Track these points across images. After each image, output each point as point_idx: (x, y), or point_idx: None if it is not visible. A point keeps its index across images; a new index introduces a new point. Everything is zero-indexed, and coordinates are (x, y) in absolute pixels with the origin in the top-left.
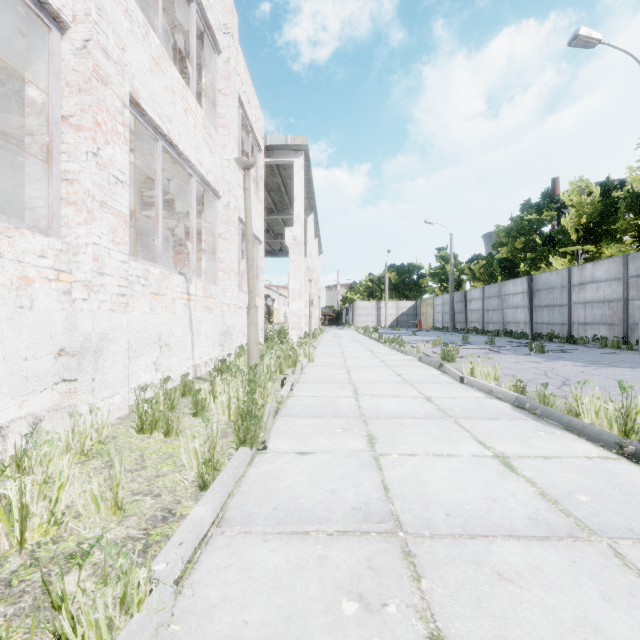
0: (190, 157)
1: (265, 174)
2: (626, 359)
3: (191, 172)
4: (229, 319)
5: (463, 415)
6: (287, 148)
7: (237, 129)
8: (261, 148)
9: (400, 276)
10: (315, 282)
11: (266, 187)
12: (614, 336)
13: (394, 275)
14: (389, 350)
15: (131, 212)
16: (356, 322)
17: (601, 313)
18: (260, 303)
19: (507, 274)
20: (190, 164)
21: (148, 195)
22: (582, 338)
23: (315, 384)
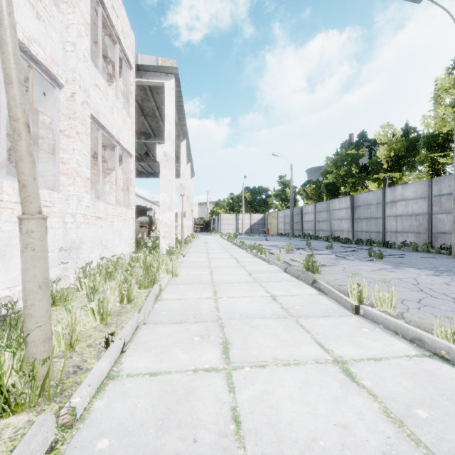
0: None
1: (140, 98)
2: (453, 264)
3: None
4: (74, 231)
5: None
6: (158, 70)
7: (89, 15)
8: (131, 65)
9: (253, 195)
10: (188, 198)
11: (142, 112)
12: (425, 242)
13: (249, 195)
14: (252, 257)
15: None
16: (221, 229)
17: (409, 224)
18: (130, 214)
19: (331, 195)
20: None
21: None
22: (395, 243)
23: (167, 327)
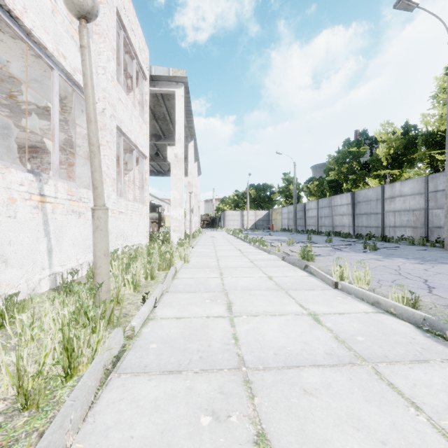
0: (45, 42)
1: (152, 104)
2: (442, 255)
3: (50, 63)
4: None
5: (376, 353)
6: (169, 79)
7: (115, 42)
8: (146, 76)
9: (257, 192)
10: (195, 195)
11: (154, 116)
12: (420, 236)
13: (253, 192)
14: (254, 249)
15: (14, 121)
16: (226, 225)
17: (407, 219)
18: (145, 209)
19: (334, 191)
20: (47, 52)
21: (23, 101)
22: (393, 237)
23: (185, 294)
